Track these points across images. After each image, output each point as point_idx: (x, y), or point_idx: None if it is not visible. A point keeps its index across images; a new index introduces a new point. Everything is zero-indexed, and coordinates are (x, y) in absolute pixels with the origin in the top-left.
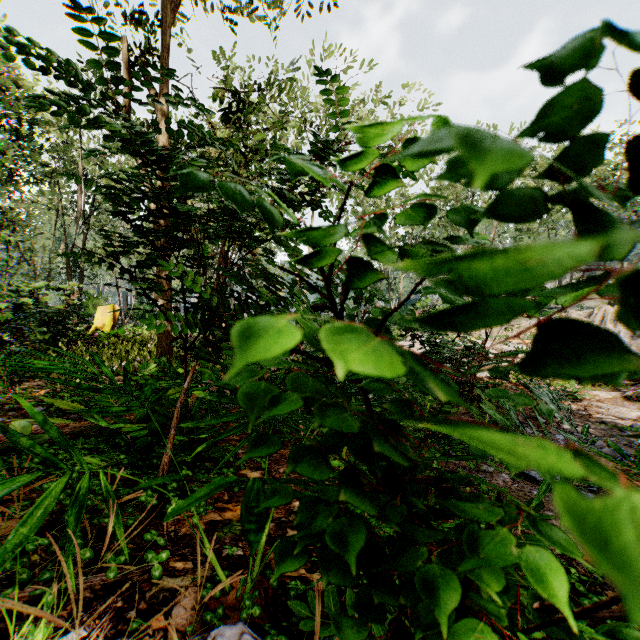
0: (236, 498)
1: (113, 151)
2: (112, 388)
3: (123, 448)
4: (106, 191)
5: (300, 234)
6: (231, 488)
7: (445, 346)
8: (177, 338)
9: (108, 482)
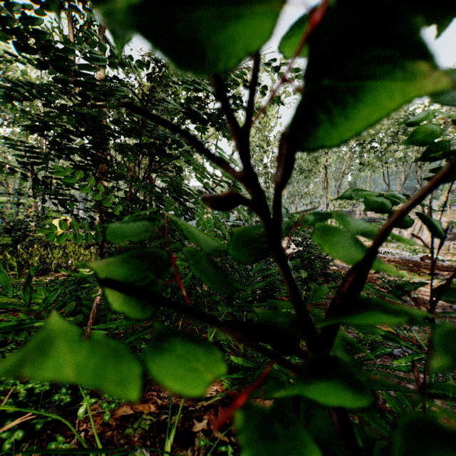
0: (149, 386)
1: (22, 63)
2: (56, 282)
3: None
4: None
5: None
6: (145, 375)
7: (314, 247)
8: (93, 245)
9: None
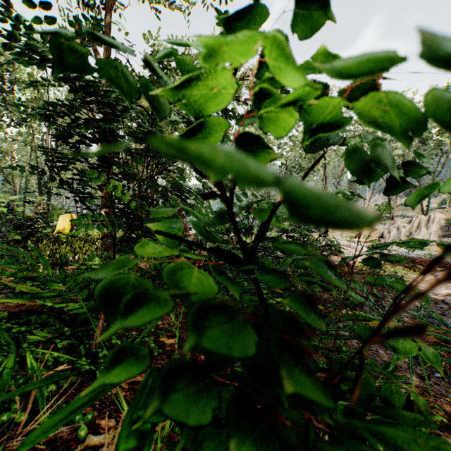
0: (155, 361)
1: (52, 84)
2: (66, 275)
3: (68, 322)
4: (40, 111)
5: (187, 81)
6: (151, 353)
7: (311, 243)
8: (107, 236)
9: (34, 359)
